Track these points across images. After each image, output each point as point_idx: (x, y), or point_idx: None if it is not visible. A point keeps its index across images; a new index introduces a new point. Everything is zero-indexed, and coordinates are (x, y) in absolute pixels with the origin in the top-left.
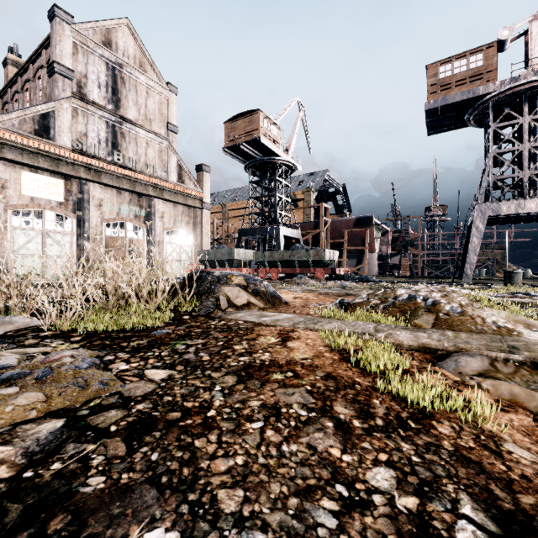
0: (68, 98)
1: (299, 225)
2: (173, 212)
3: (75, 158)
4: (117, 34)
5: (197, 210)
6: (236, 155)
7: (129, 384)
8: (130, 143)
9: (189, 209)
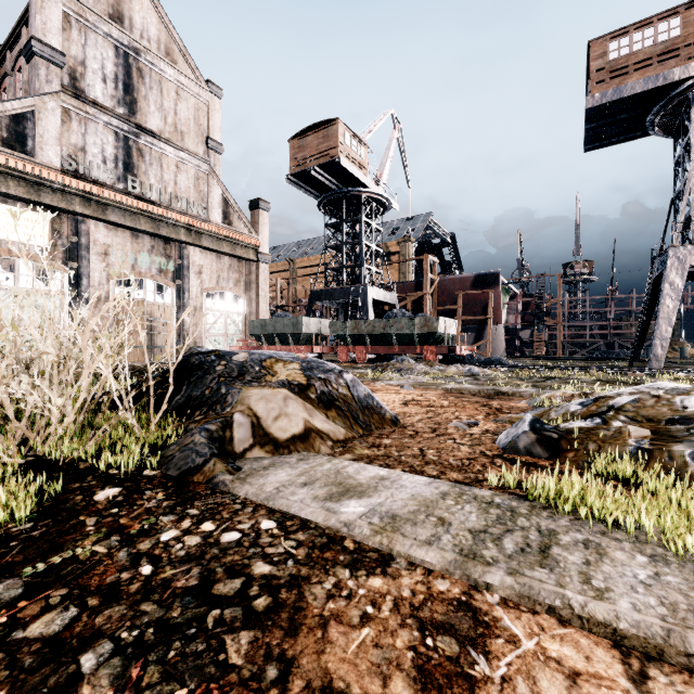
0: (55, 94)
1: (395, 286)
2: (216, 266)
3: (65, 182)
4: (131, 6)
5: (251, 264)
6: (306, 186)
7: None
8: (152, 164)
9: (239, 262)
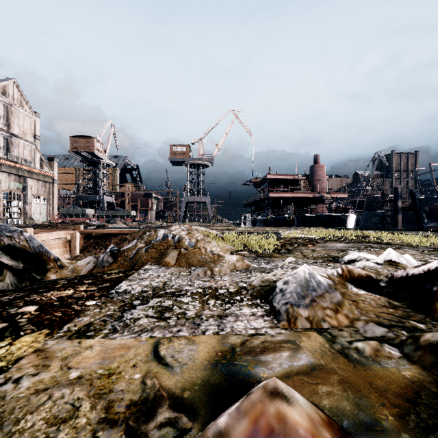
0: None
1: (114, 195)
2: (37, 185)
3: None
4: (9, 87)
5: (50, 184)
6: (76, 154)
7: None
8: (15, 147)
9: (45, 183)
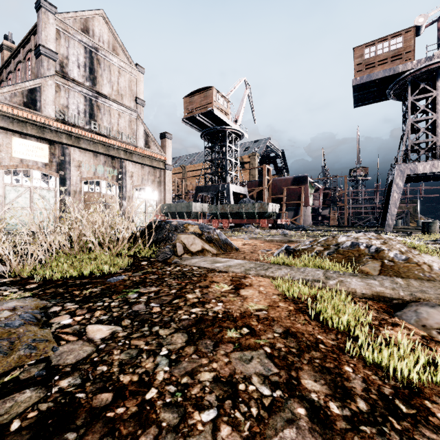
0: (52, 76)
1: (246, 183)
2: (141, 172)
3: (58, 126)
4: (93, 23)
5: (161, 171)
6: (193, 124)
7: (63, 346)
8: (105, 114)
9: (154, 170)
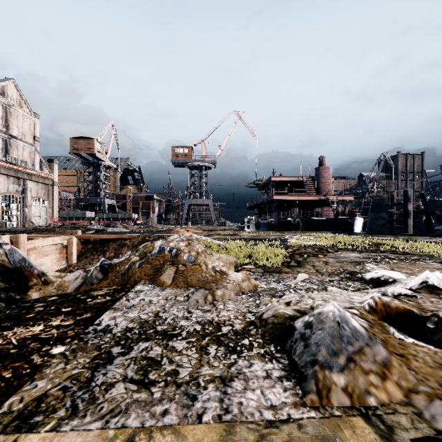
0: None
1: (115, 197)
2: (37, 187)
3: None
4: (7, 88)
5: (50, 186)
6: (77, 156)
7: None
8: (14, 149)
9: (45, 186)
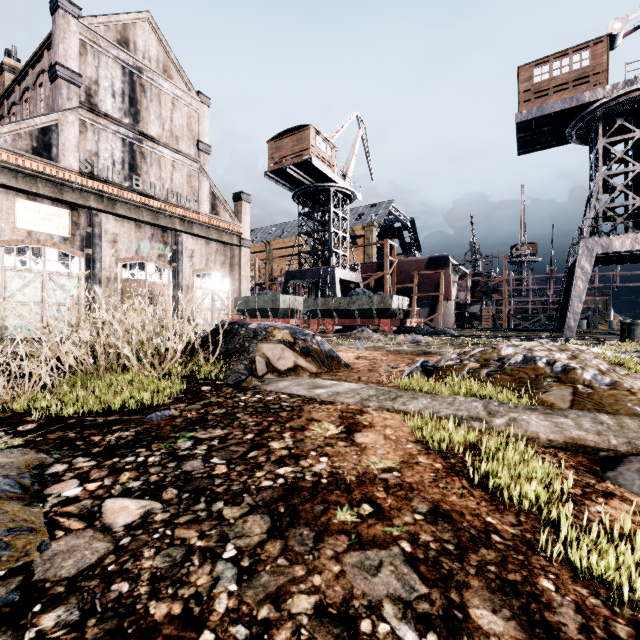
0: (74, 109)
1: (359, 267)
2: (205, 250)
3: (83, 183)
4: (135, 32)
5: (235, 248)
6: (282, 180)
7: (58, 541)
8: (152, 165)
9: (225, 247)
